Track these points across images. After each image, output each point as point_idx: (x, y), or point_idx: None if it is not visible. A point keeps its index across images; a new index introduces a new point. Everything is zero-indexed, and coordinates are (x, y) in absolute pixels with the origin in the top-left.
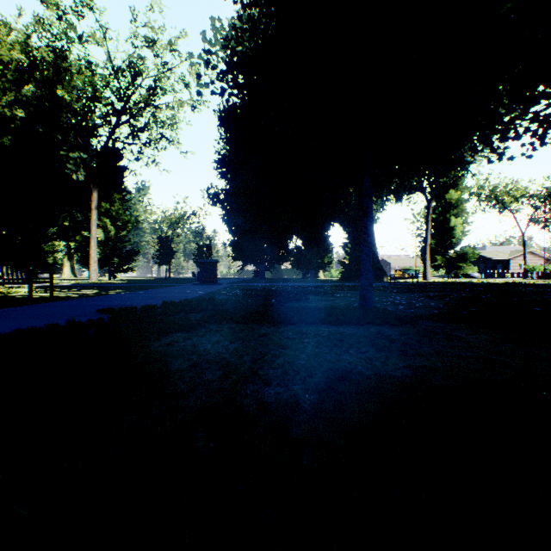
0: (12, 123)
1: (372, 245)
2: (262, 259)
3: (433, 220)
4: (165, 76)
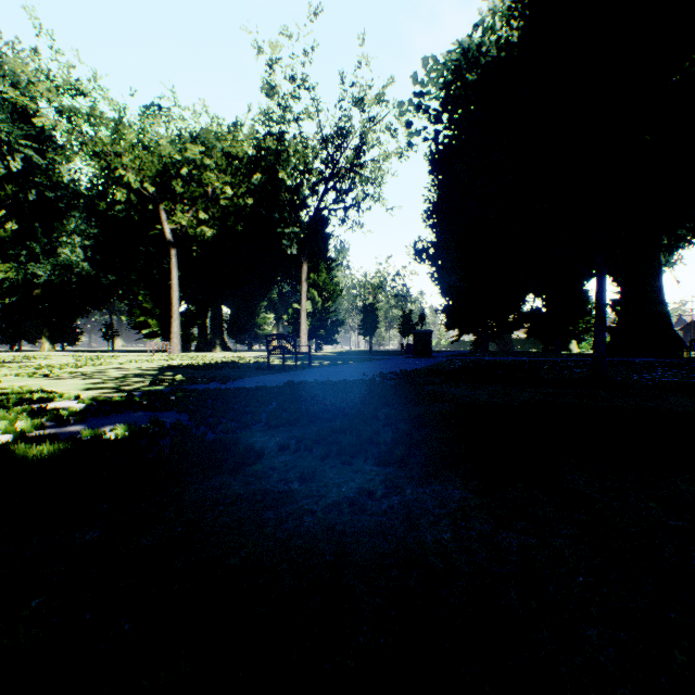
0: (244, 211)
1: (658, 303)
2: (483, 327)
3: None
4: (371, 130)
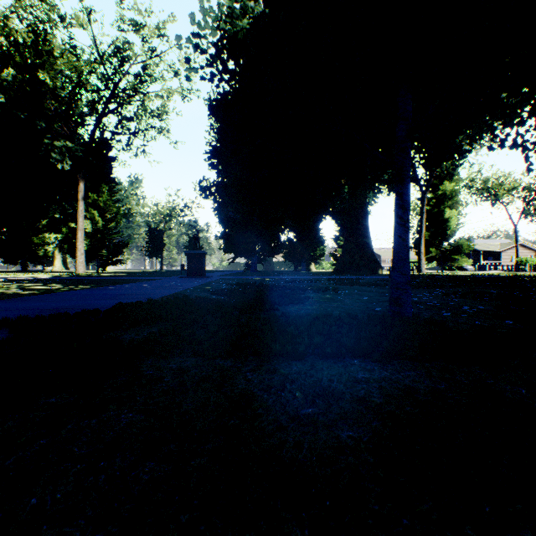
0: None
1: (366, 237)
2: (253, 251)
3: (427, 212)
4: (154, 63)
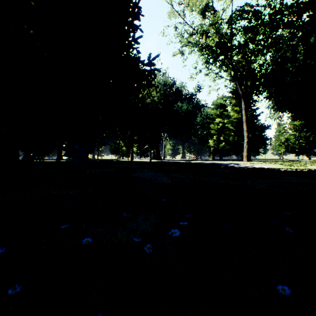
0: None
1: None
2: None
3: None
4: None
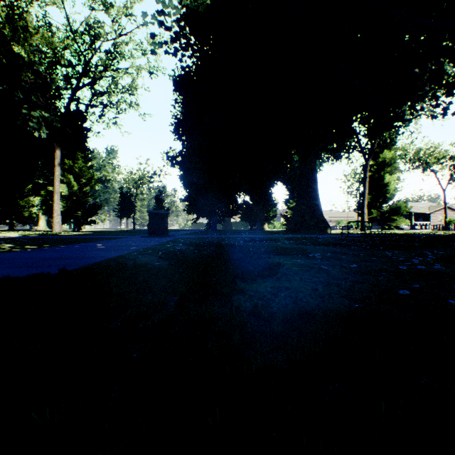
0: None
1: (316, 199)
2: (213, 212)
3: (368, 178)
4: (123, 41)
